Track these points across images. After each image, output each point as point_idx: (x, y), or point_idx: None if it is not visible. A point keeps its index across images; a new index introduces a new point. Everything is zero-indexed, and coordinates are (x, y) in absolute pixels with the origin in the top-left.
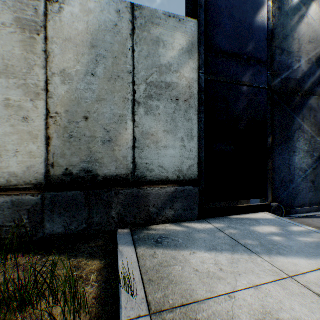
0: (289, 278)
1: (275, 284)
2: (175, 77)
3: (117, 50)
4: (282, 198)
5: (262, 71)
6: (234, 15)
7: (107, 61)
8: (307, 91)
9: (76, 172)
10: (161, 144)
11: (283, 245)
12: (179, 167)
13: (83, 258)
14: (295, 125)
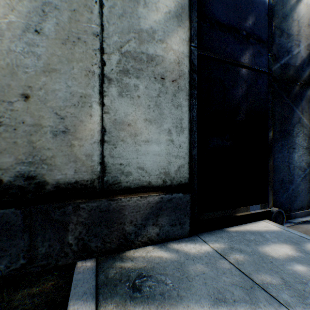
0: None
1: None
2: (159, 48)
3: (76, 1)
4: (282, 202)
5: (262, 52)
6: None
7: (61, 15)
8: (305, 81)
9: (8, 179)
10: (141, 137)
11: None
12: (165, 169)
13: None
14: (295, 118)
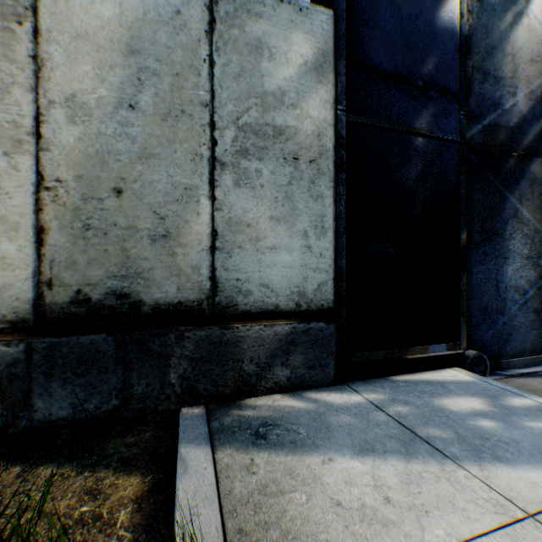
0: (529, 518)
1: (503, 535)
2: (291, 116)
3: (180, 61)
4: (485, 342)
5: (450, 111)
6: (401, 5)
7: (161, 82)
8: (527, 149)
9: (98, 298)
10: (266, 242)
11: (501, 438)
12: (300, 287)
13: (108, 470)
14: (507, 209)
